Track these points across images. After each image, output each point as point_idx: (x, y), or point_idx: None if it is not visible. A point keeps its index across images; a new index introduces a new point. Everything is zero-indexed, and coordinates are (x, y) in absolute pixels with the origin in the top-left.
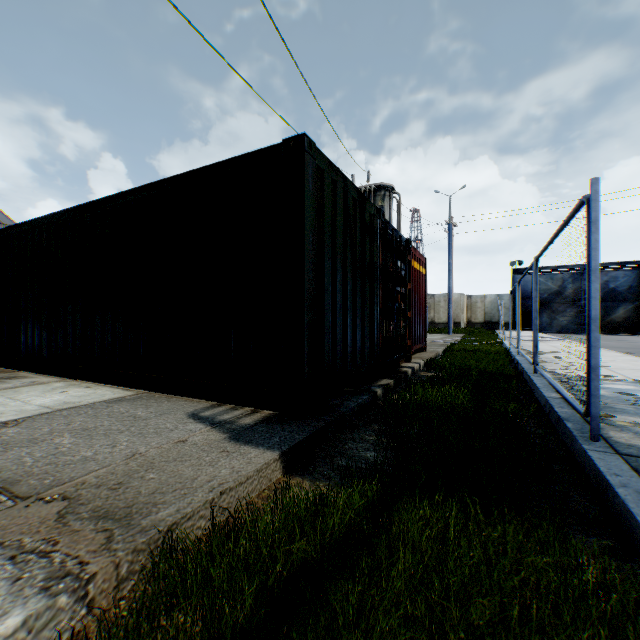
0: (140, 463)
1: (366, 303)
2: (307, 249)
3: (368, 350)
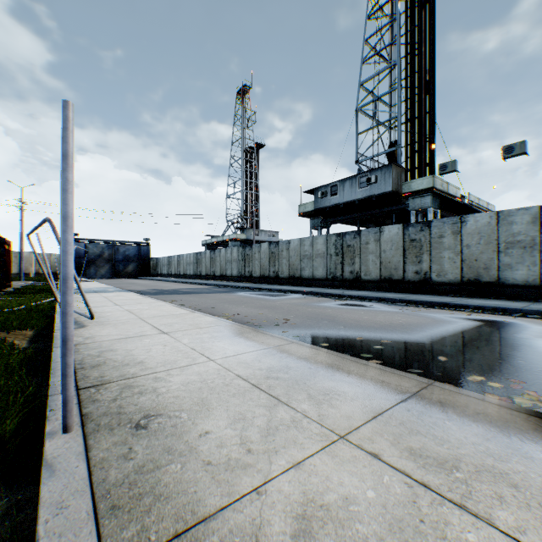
0: None
1: None
2: None
3: None
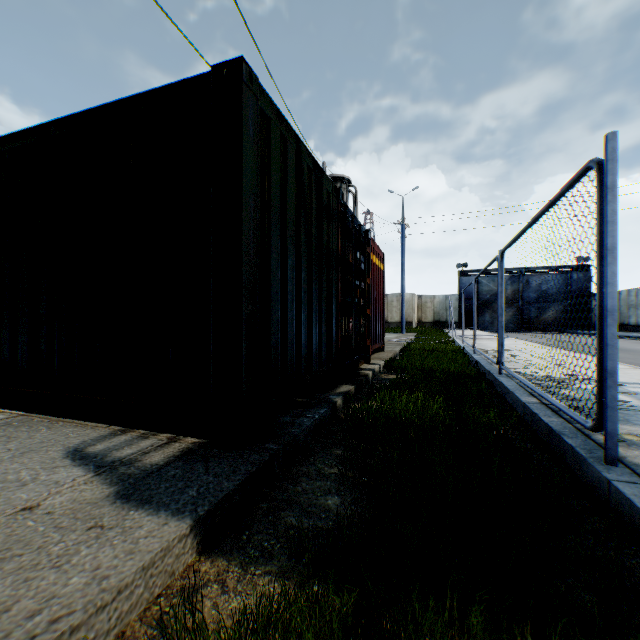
0: None
1: (323, 296)
2: (246, 217)
3: (326, 352)
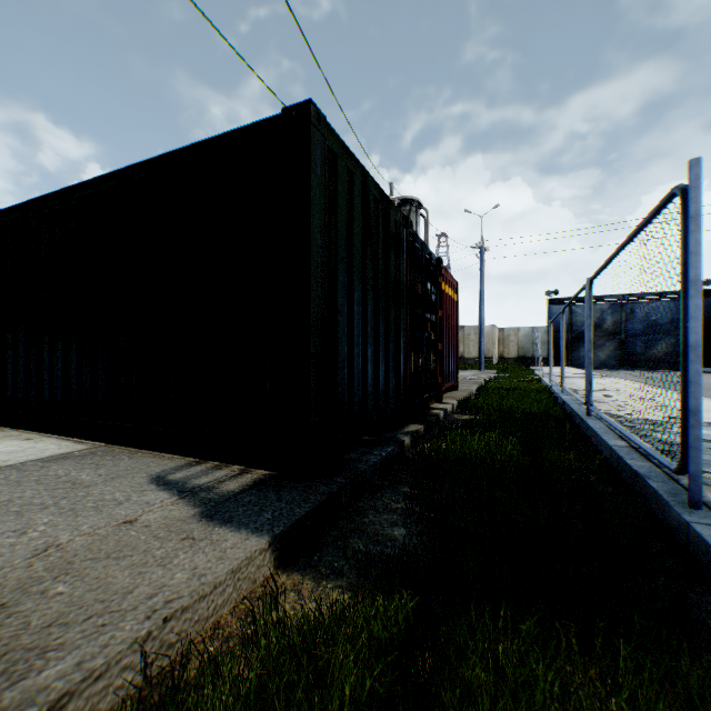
0: (51, 563)
1: (390, 331)
2: (314, 255)
3: (393, 389)
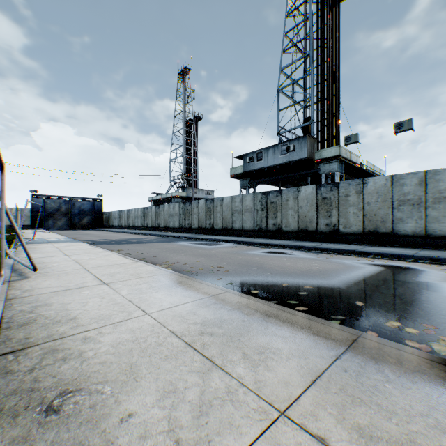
0: None
1: None
2: None
3: None
